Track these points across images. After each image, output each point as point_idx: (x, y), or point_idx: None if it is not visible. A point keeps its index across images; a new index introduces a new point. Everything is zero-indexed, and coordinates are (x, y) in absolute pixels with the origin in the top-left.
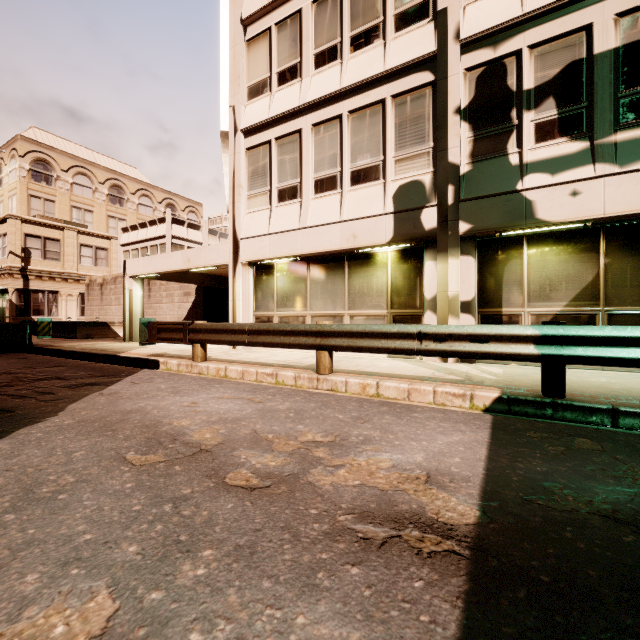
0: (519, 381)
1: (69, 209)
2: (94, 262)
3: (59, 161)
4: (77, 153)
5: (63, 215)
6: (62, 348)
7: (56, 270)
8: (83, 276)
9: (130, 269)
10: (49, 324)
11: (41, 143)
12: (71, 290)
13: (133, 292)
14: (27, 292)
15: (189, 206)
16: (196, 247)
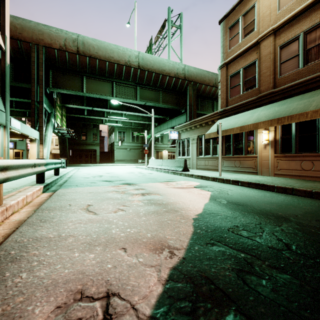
0: (3, 186)
1: None
2: None
3: None
4: None
5: None
6: None
7: None
8: None
9: None
10: None
11: None
12: None
13: None
14: None
15: None
16: None
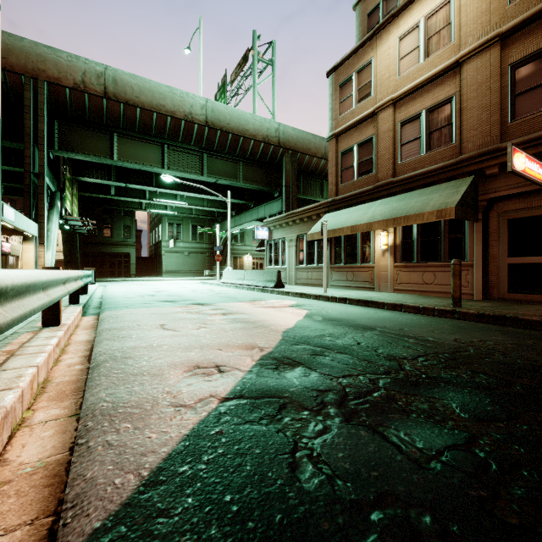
0: None
1: None
2: None
3: None
4: None
5: None
6: None
7: None
8: None
9: None
10: None
11: None
12: None
13: None
14: None
15: None
16: None
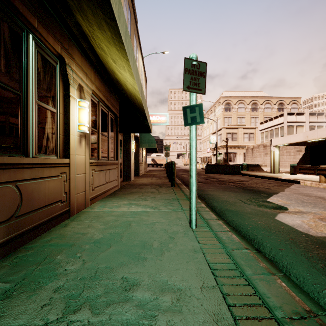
0: None
1: (236, 119)
2: (248, 139)
3: (233, 101)
4: (238, 95)
5: (234, 122)
6: (251, 174)
7: (235, 144)
8: (244, 146)
9: (273, 143)
10: (245, 165)
11: (227, 96)
12: (240, 152)
13: (275, 152)
14: (227, 153)
15: (292, 101)
16: (301, 124)
